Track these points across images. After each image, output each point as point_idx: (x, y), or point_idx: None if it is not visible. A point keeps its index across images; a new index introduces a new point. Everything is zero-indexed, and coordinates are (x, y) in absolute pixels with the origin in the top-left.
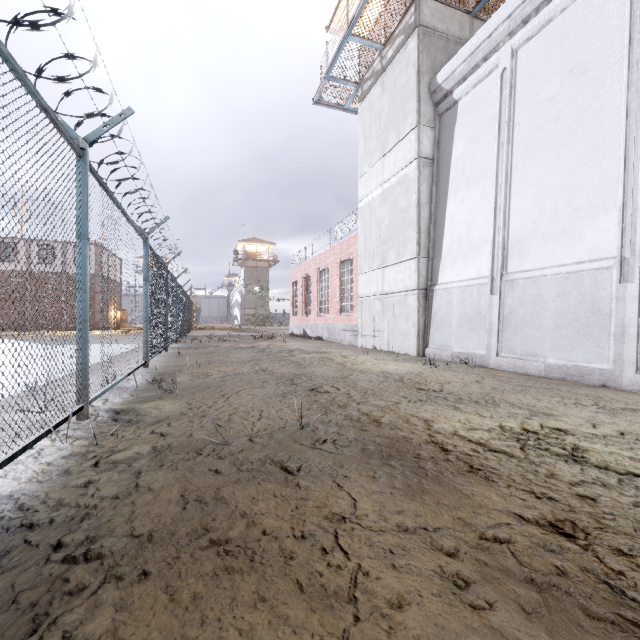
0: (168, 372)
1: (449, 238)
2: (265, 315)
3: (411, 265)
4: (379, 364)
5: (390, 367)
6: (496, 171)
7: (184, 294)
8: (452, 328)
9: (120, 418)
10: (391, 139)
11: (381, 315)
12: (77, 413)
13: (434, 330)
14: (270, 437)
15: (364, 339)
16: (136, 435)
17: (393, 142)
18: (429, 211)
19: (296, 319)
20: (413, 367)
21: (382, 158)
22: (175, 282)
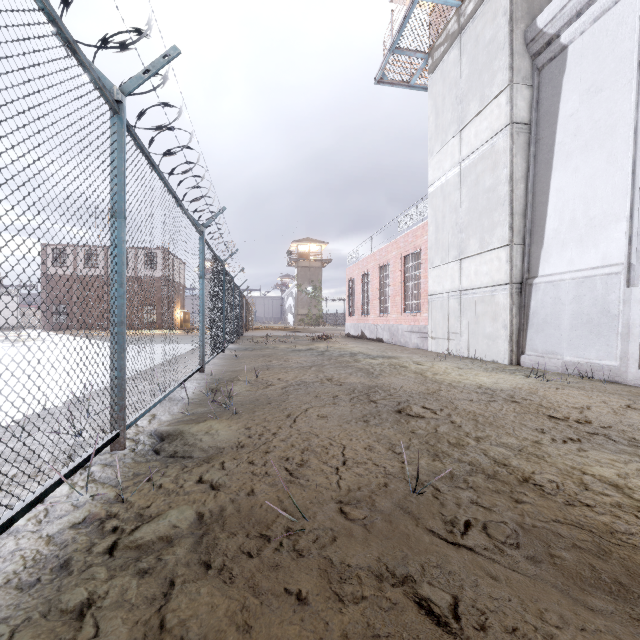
0: (224, 379)
1: (555, 218)
2: (318, 315)
3: (500, 254)
4: (467, 375)
5: (484, 379)
6: (634, 123)
7: (241, 294)
8: (562, 331)
9: (163, 449)
10: (472, 108)
11: (458, 315)
12: (109, 444)
13: (533, 333)
14: (371, 507)
15: (435, 342)
16: (178, 485)
17: (475, 111)
18: (525, 188)
19: (352, 319)
20: (515, 380)
21: (459, 132)
22: (232, 282)
